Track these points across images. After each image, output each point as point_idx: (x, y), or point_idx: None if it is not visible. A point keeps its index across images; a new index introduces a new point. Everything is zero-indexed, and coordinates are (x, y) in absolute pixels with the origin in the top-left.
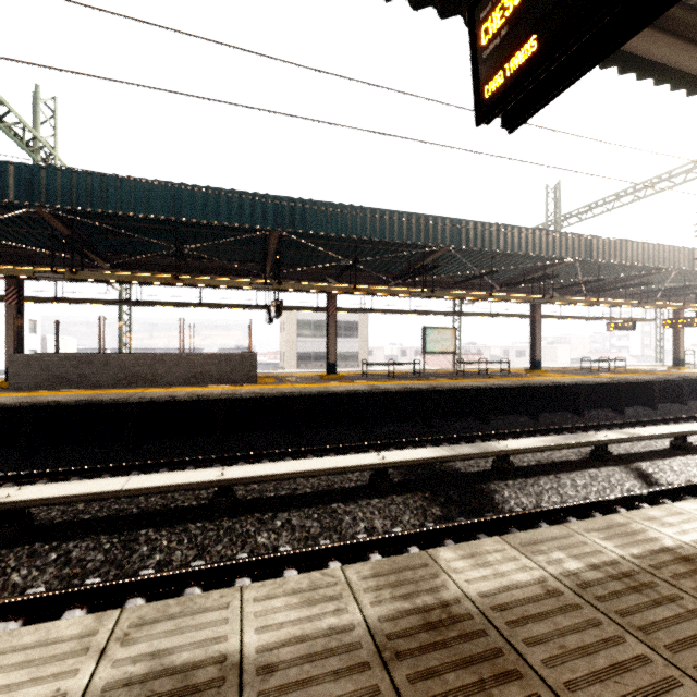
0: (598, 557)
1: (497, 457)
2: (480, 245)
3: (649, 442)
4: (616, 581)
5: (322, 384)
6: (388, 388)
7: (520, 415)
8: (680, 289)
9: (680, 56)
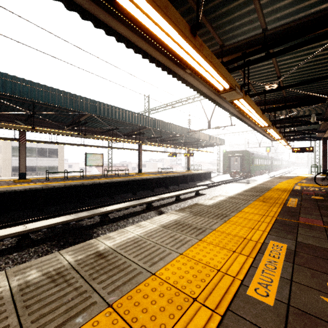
0: (56, 266)
1: (102, 215)
2: (107, 115)
3: (170, 199)
4: (49, 278)
5: (9, 186)
6: (55, 185)
7: (129, 193)
8: (187, 142)
9: (148, 49)
